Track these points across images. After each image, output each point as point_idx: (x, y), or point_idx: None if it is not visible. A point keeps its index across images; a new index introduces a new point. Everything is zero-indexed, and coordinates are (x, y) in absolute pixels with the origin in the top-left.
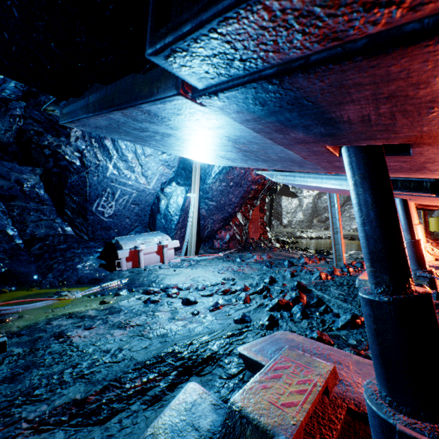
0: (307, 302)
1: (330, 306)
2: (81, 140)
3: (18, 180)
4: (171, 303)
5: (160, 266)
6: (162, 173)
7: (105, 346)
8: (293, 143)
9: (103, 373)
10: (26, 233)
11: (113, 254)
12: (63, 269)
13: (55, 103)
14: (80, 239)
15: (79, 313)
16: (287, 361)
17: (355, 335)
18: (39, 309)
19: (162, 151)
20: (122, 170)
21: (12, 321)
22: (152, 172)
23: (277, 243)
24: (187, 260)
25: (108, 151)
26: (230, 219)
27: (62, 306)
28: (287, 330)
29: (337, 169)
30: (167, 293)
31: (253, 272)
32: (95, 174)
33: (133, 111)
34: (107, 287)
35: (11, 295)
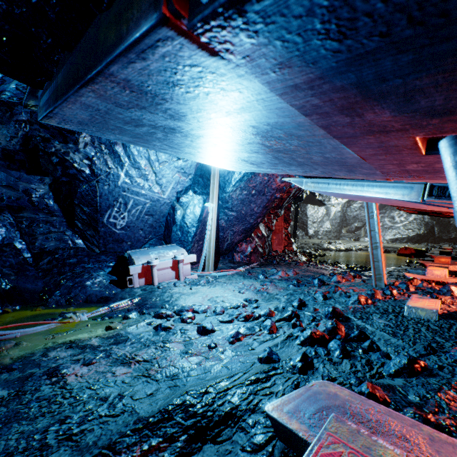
0: (346, 334)
1: (376, 340)
2: (91, 147)
3: (26, 190)
4: (184, 331)
5: (175, 283)
6: (177, 181)
7: (104, 391)
8: (360, 134)
9: (96, 433)
10: (35, 246)
11: (125, 269)
12: (71, 286)
13: (33, 94)
14: (91, 252)
15: (81, 341)
16: (337, 443)
17: (416, 388)
18: (39, 335)
19: (177, 157)
20: (134, 178)
21: (7, 349)
22: (167, 180)
23: (303, 256)
24: (205, 277)
25: (119, 158)
26: (251, 230)
27: (65, 331)
28: (326, 376)
29: (404, 174)
30: (180, 318)
31: (278, 292)
32: (106, 183)
33: (106, 85)
34: (116, 307)
35: (13, 316)
